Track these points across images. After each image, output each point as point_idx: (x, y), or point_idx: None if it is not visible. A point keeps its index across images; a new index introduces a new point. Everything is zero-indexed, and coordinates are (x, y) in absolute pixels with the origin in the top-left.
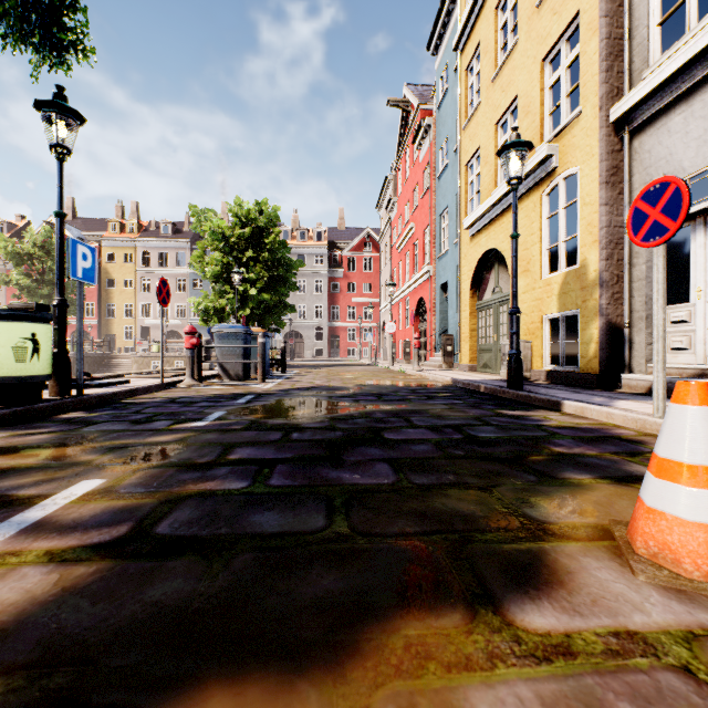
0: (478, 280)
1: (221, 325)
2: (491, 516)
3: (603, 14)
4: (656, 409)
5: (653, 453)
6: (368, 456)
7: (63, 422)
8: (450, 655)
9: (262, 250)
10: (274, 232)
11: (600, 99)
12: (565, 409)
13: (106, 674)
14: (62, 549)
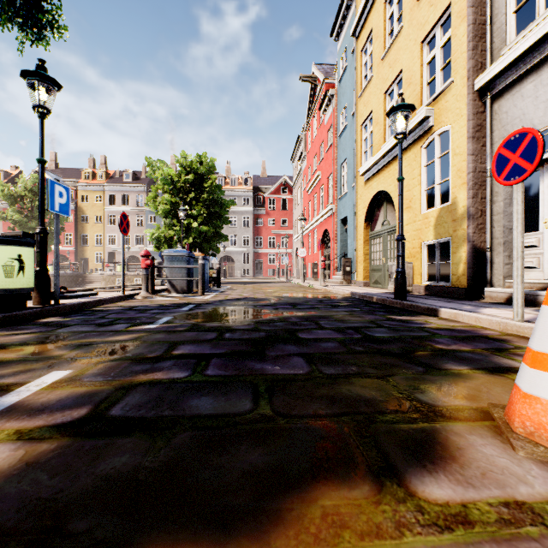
0: (370, 215)
1: (170, 250)
2: (389, 400)
3: (470, 5)
4: (516, 314)
5: (527, 347)
6: (286, 351)
7: (42, 325)
8: (362, 524)
9: (202, 192)
10: (212, 178)
11: (467, 71)
12: (442, 315)
13: (56, 542)
14: (30, 428)
